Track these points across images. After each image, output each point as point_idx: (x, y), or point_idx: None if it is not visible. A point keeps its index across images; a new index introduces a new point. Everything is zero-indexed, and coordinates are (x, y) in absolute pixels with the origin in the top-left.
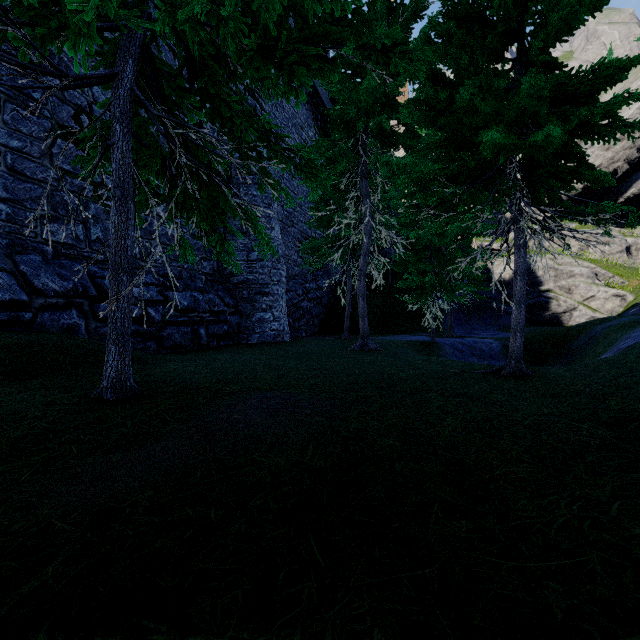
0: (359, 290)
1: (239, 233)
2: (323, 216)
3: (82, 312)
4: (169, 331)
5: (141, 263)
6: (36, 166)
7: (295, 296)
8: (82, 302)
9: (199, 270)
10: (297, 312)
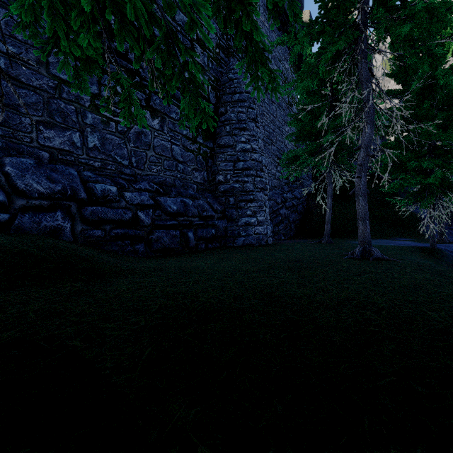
0: (359, 188)
1: (204, 9)
2: (303, 126)
3: (69, 214)
4: (158, 234)
5: (137, 171)
6: (32, 73)
7: (275, 204)
8: (70, 204)
9: (191, 179)
10: (276, 218)
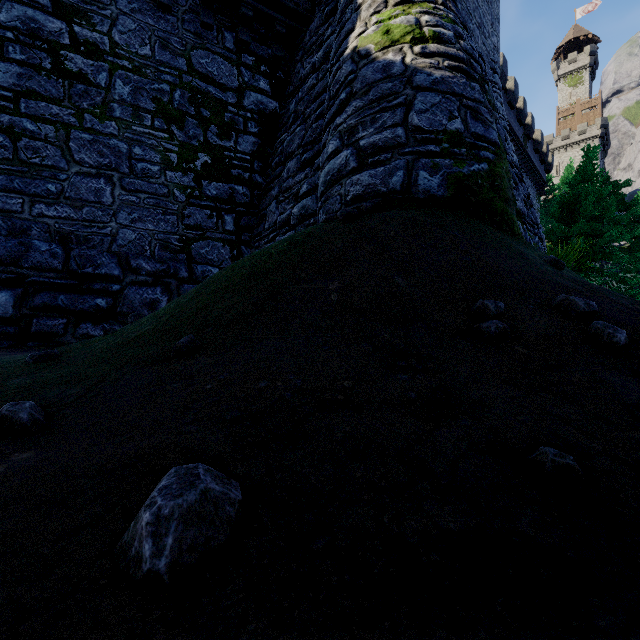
0: None
1: None
2: None
3: None
4: None
5: None
6: None
7: None
8: None
9: None
10: None
